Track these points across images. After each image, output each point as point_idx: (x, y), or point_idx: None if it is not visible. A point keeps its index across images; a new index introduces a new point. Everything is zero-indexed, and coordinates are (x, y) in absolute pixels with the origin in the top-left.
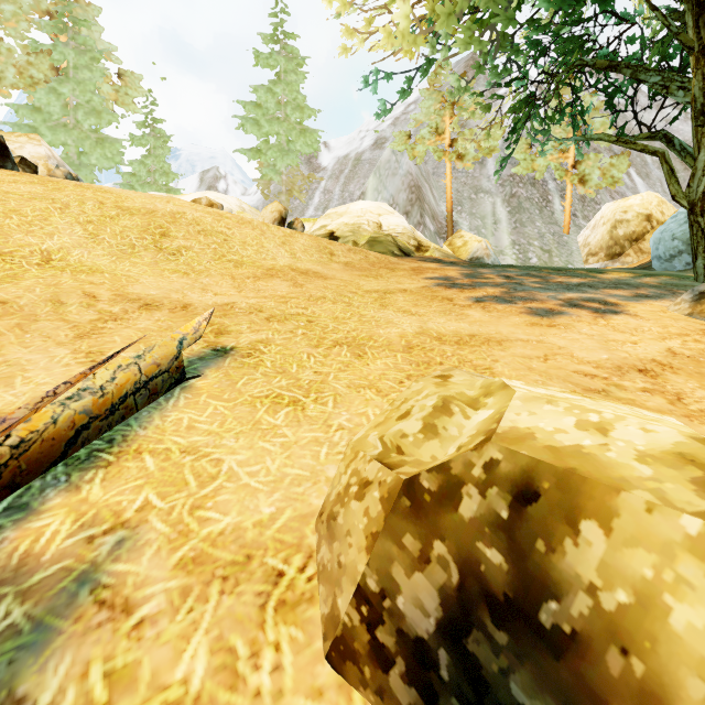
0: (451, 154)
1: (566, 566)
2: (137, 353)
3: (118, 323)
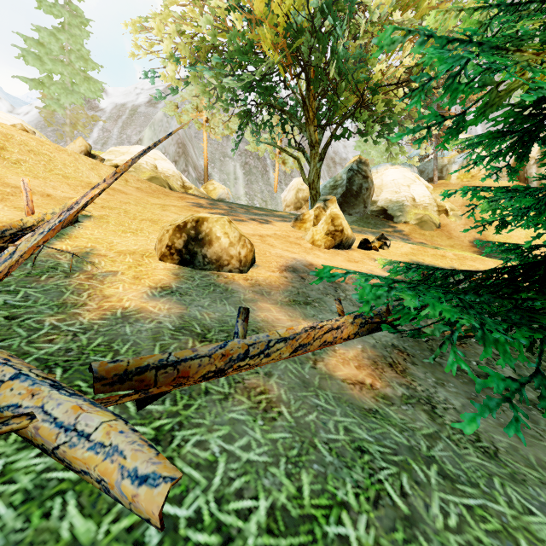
0: (207, 127)
1: (202, 229)
2: (62, 205)
3: (15, 197)
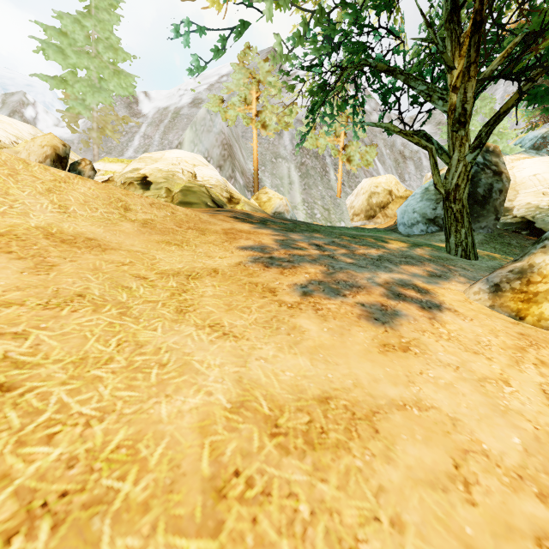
0: (257, 123)
1: None
2: None
3: None
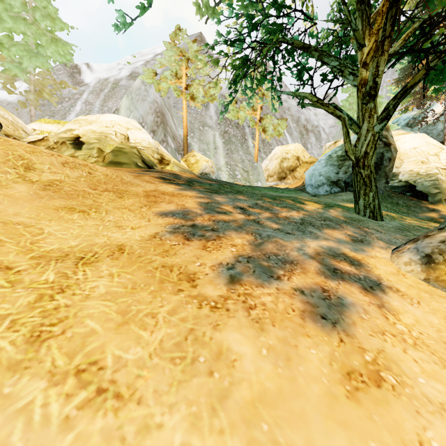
0: (186, 95)
1: None
2: None
3: None
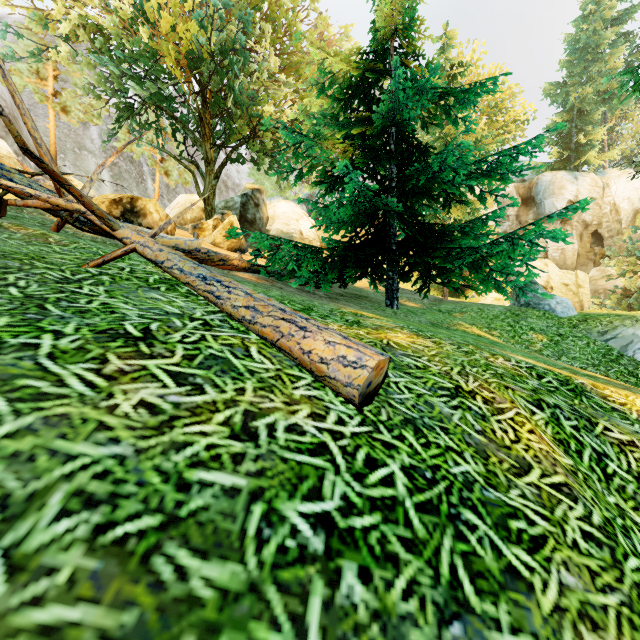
0: (55, 103)
1: (138, 205)
2: None
3: None
